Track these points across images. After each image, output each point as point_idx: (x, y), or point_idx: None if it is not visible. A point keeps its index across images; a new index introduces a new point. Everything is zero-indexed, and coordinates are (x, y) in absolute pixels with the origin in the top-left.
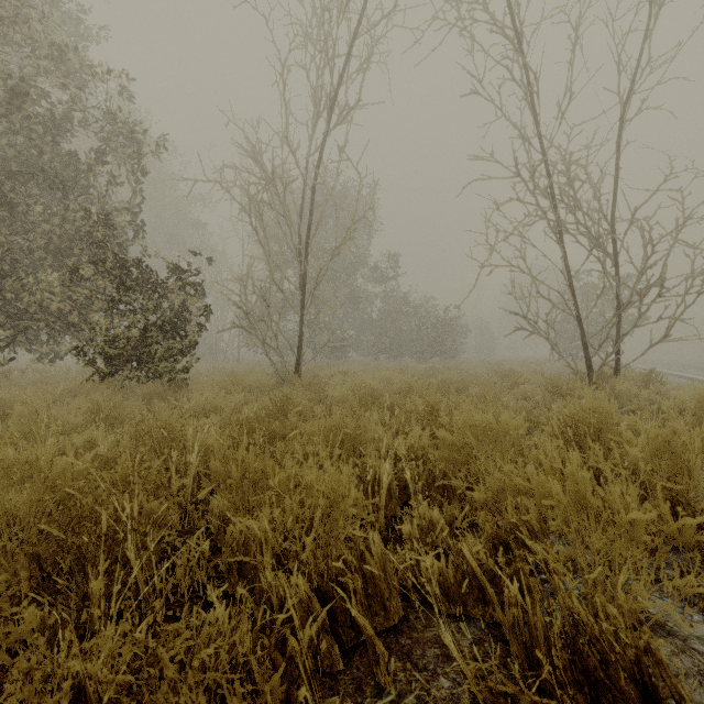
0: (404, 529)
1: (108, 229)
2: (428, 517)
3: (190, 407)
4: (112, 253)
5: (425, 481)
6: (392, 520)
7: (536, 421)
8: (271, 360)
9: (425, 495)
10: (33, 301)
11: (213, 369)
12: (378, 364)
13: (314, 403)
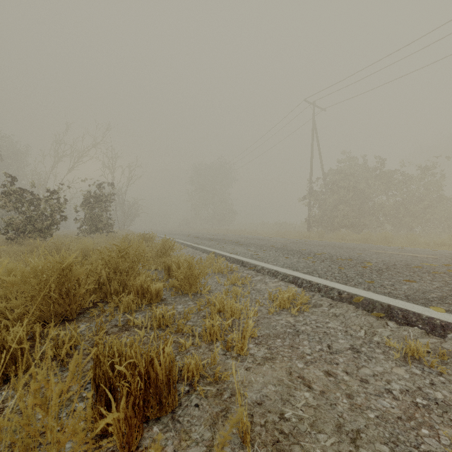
0: None
1: None
2: None
3: None
4: None
5: None
6: None
7: None
8: None
9: None
10: None
11: None
12: None
13: None
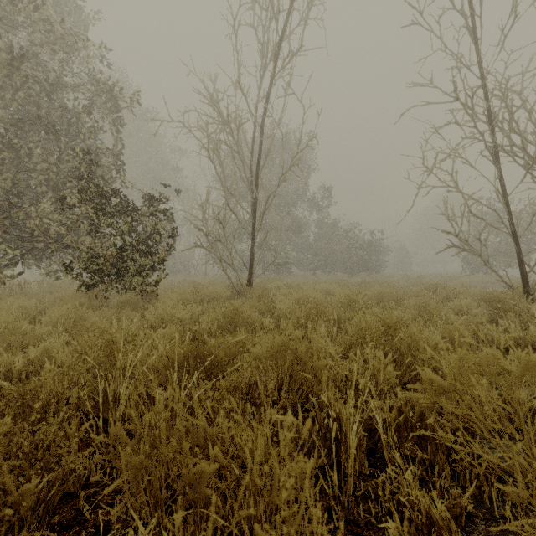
0: (391, 530)
1: (91, 164)
2: (424, 508)
3: (151, 317)
4: (93, 184)
5: (393, 422)
6: (358, 481)
7: (491, 339)
8: (227, 274)
9: (394, 440)
10: (36, 226)
11: (184, 281)
12: (316, 278)
13: (263, 313)
